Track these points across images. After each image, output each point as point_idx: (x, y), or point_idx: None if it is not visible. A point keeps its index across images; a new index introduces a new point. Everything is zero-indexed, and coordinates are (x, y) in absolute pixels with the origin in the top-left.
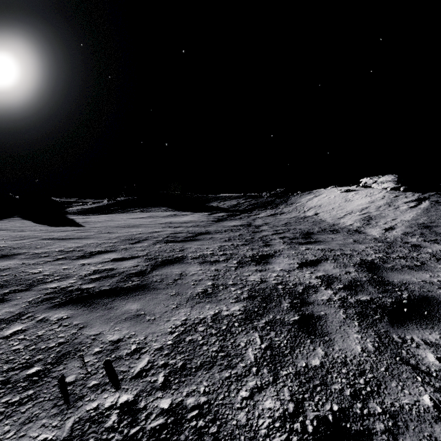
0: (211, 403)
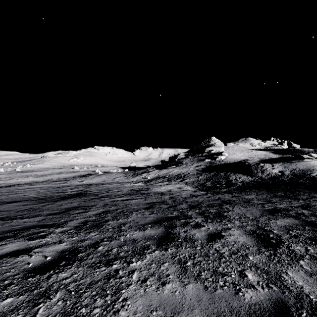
0: (313, 244)
